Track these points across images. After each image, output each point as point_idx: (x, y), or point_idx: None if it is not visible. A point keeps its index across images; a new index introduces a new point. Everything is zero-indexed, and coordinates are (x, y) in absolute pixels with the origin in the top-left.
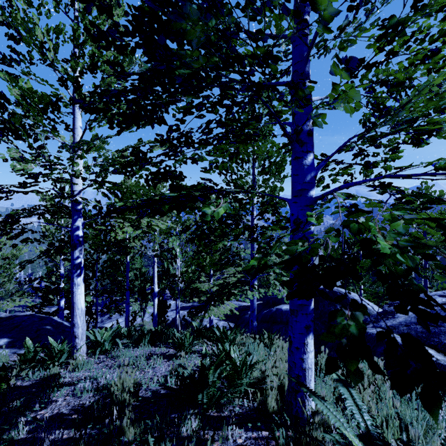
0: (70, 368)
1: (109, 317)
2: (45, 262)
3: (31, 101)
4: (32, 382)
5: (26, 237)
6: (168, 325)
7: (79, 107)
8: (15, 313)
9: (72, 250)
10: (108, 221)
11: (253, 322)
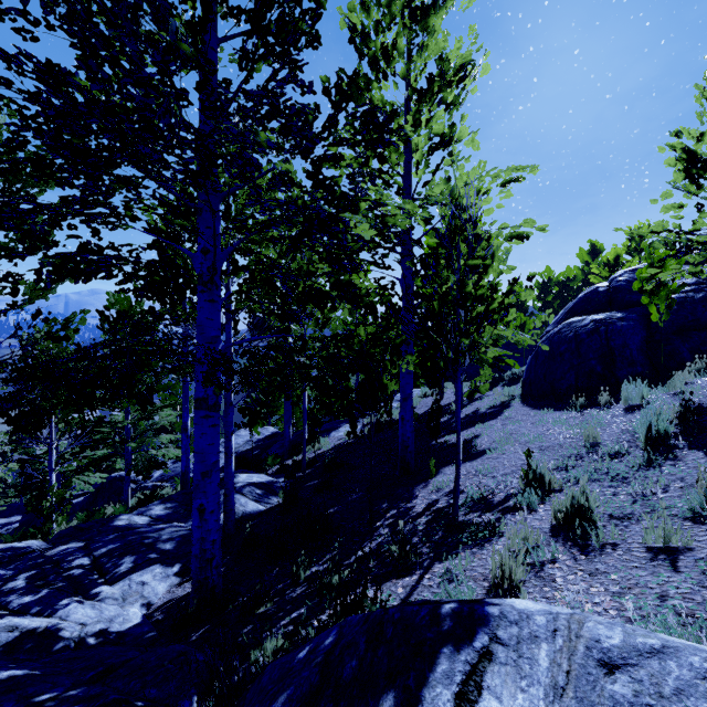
0: None
1: None
2: None
3: None
4: None
5: None
6: None
7: None
8: None
9: None
10: None
11: None
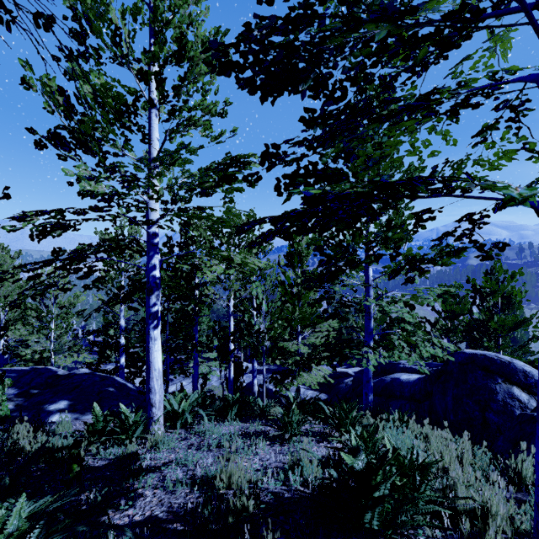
0: (148, 446)
1: (170, 379)
2: (104, 312)
3: (104, 102)
4: (105, 461)
5: (98, 277)
6: (242, 391)
7: (155, 114)
8: (74, 370)
9: (148, 295)
10: (191, 258)
11: (368, 395)
